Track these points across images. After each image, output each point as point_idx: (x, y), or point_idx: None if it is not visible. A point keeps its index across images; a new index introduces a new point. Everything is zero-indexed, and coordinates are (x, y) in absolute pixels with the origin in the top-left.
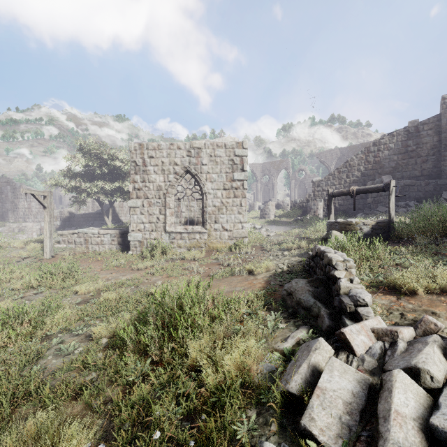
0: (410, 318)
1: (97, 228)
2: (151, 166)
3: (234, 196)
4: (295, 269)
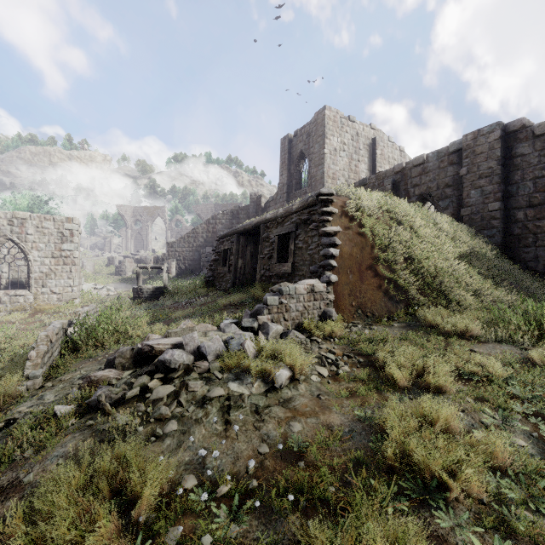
0: None
1: None
2: None
3: (64, 264)
4: None
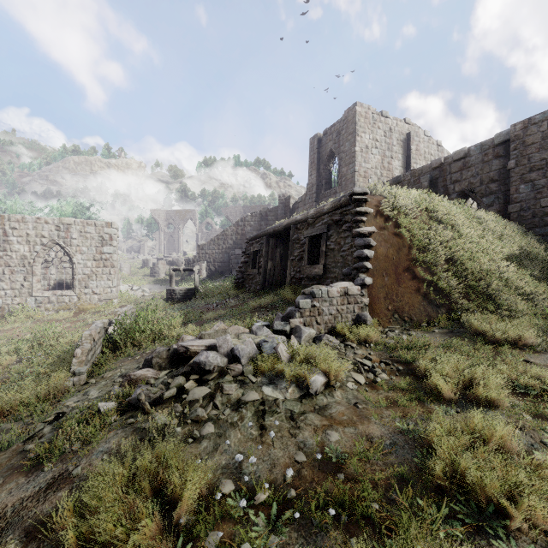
0: None
1: None
2: (15, 237)
3: (104, 266)
4: None
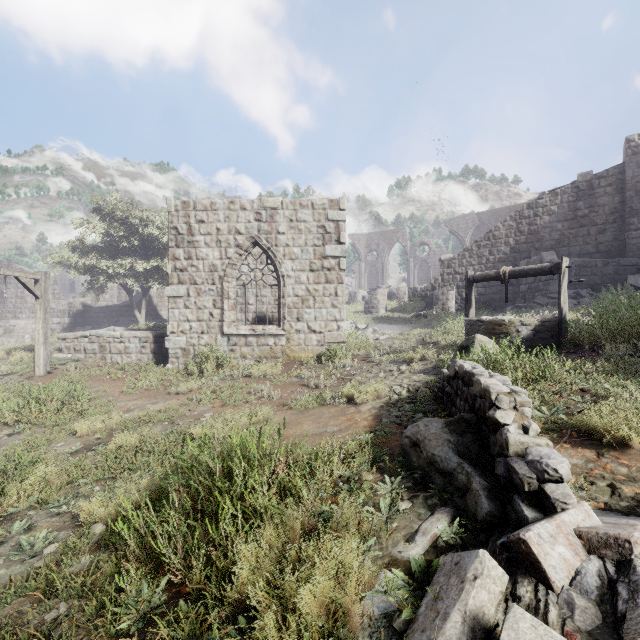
0: (628, 496)
1: (121, 328)
2: (201, 235)
3: (326, 281)
4: (419, 396)
